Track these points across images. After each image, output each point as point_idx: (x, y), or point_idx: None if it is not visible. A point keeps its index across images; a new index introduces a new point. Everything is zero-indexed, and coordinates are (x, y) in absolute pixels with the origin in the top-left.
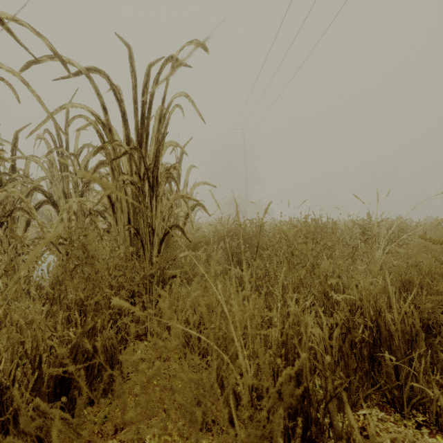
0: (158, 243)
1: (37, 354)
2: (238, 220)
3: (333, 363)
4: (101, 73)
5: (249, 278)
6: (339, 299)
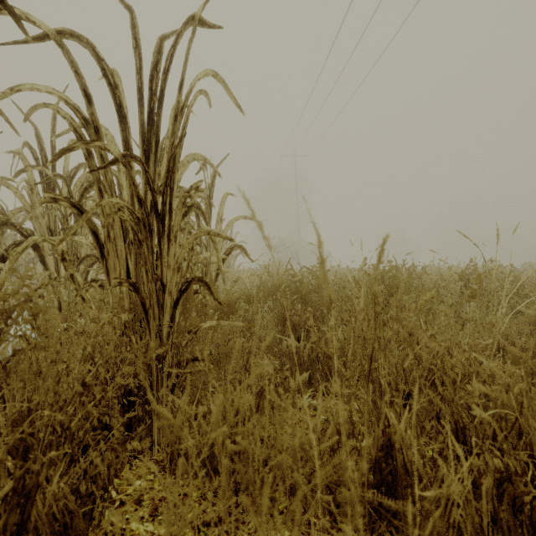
0: (171, 305)
1: None
2: (324, 283)
3: None
4: (82, 40)
5: (309, 352)
6: (486, 416)
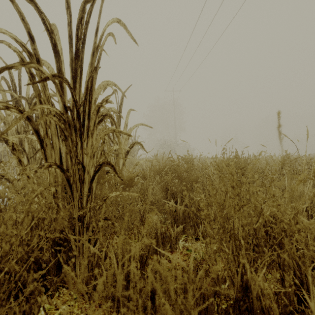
0: (89, 181)
1: None
2: None
3: None
4: None
5: (183, 211)
6: None
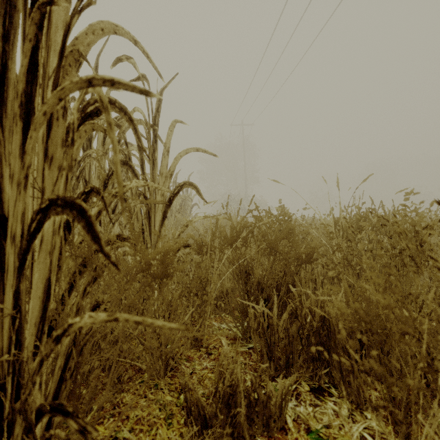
0: (15, 267)
1: None
2: None
3: None
4: None
5: (285, 323)
6: None
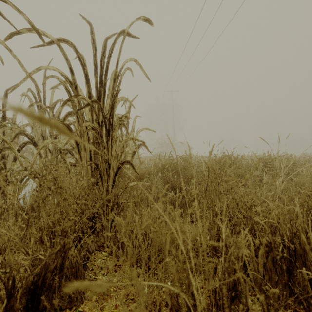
0: (113, 175)
1: (10, 276)
2: (191, 162)
3: (259, 277)
4: (69, 43)
5: (181, 200)
6: (262, 223)
